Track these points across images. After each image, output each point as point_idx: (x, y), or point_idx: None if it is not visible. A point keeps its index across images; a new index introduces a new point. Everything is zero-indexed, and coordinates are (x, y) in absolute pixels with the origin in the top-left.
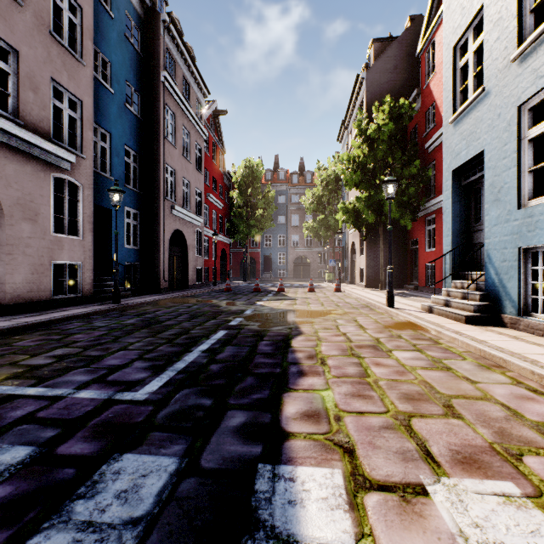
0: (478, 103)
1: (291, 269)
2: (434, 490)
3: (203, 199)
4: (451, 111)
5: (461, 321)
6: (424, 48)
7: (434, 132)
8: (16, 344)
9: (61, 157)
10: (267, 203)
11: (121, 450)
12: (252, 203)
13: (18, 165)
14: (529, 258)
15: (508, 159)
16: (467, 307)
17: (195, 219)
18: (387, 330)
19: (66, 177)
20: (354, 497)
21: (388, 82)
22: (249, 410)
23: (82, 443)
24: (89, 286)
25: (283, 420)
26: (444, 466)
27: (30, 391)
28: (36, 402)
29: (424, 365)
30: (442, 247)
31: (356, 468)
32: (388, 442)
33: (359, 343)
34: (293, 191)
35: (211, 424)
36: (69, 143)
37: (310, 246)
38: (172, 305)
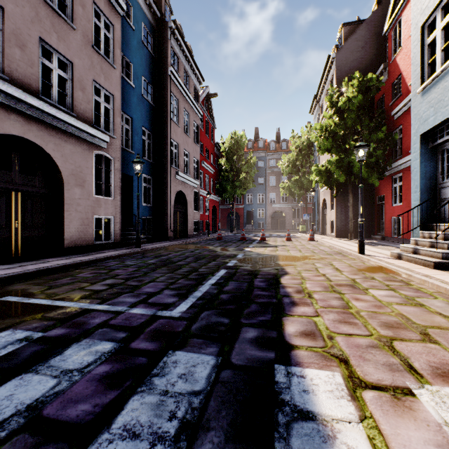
0: (445, 74)
1: (269, 221)
2: (420, 393)
3: (199, 166)
4: (419, 83)
5: (430, 267)
6: (391, 27)
7: (400, 100)
8: (78, 275)
9: (100, 138)
10: (249, 167)
11: (173, 349)
12: (237, 168)
13: (72, 146)
14: None
15: None
16: (436, 254)
17: (193, 182)
18: (360, 272)
19: (103, 153)
20: (354, 392)
21: (356, 60)
22: (258, 327)
23: (145, 342)
24: (118, 234)
25: (286, 336)
26: (426, 377)
27: (99, 307)
28: (106, 314)
29: (399, 301)
30: (408, 202)
31: (352, 373)
32: (375, 357)
33: (338, 282)
34: (271, 157)
35: (232, 336)
36: (104, 127)
37: (285, 202)
38: (179, 250)
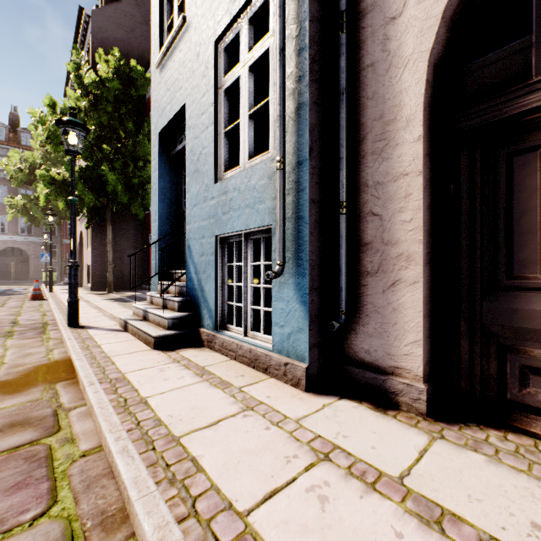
0: (180, 39)
1: None
2: None
3: None
4: (158, 52)
5: (151, 345)
6: None
7: None
8: None
9: None
10: None
11: None
12: None
13: None
14: (226, 251)
15: (207, 114)
16: (163, 321)
17: None
18: None
19: None
20: None
21: (123, 41)
22: None
23: None
24: None
25: None
26: None
27: None
28: None
29: None
30: None
31: None
32: None
33: None
34: None
35: None
36: None
37: (29, 234)
38: None
